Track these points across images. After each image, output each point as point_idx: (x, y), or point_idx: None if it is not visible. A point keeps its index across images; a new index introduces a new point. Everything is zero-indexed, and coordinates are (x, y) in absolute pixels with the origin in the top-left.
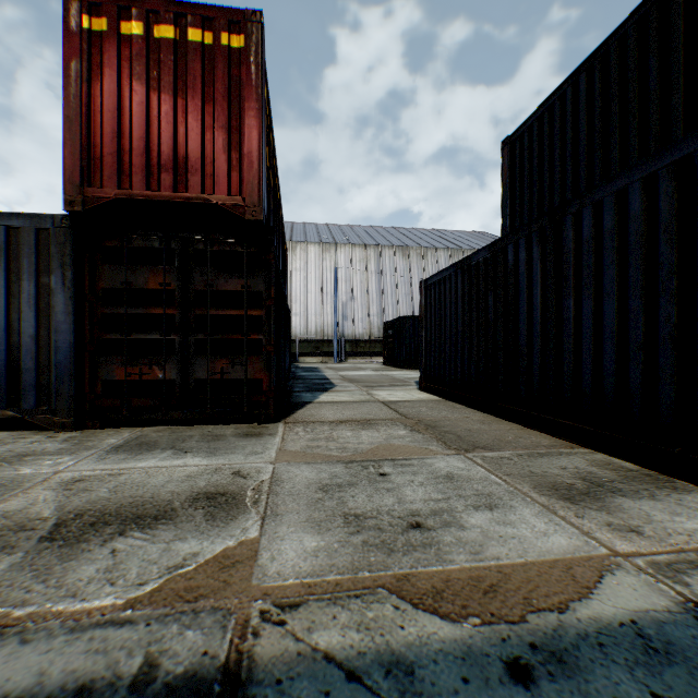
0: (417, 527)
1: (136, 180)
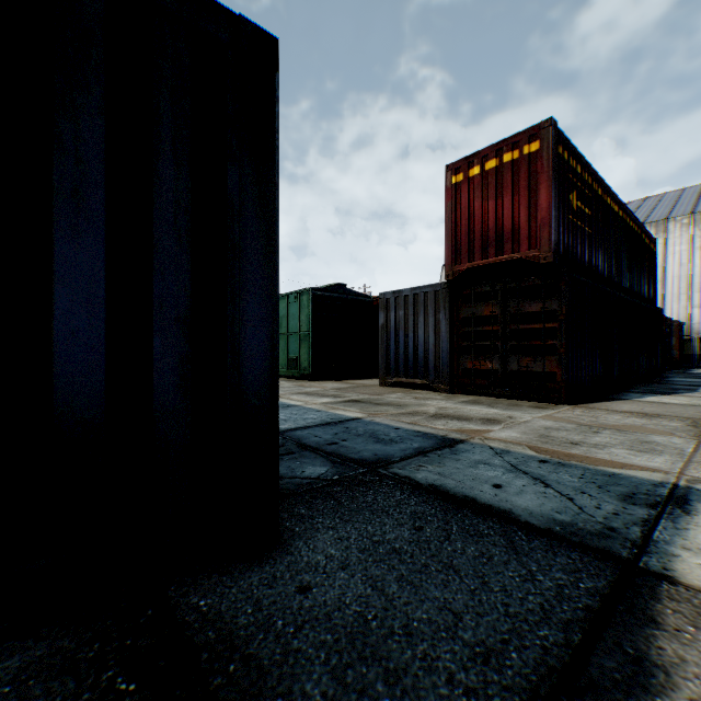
0: (572, 444)
1: (476, 256)
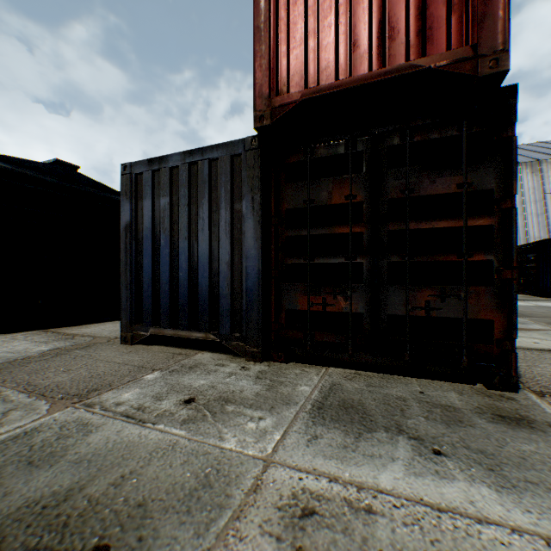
0: None
1: (323, 72)
